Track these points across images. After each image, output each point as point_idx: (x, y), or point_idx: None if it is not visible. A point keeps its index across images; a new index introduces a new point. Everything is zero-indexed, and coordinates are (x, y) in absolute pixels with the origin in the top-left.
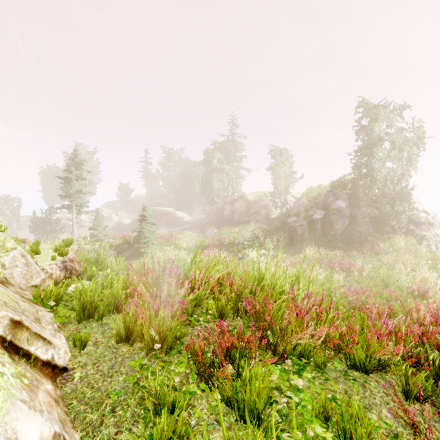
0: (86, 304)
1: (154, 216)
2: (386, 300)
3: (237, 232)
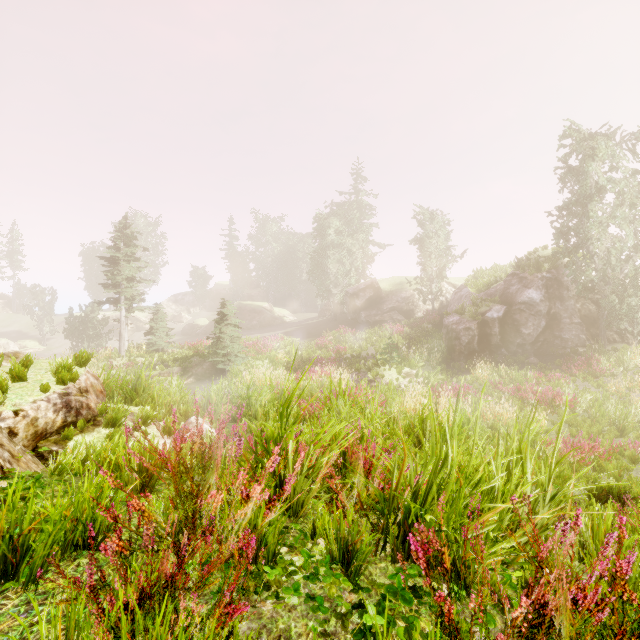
0: None
1: (241, 314)
2: (631, 461)
3: (364, 338)
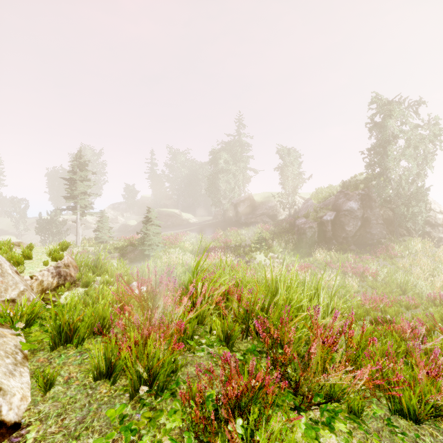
0: (62, 325)
1: (159, 217)
2: (405, 308)
3: (244, 233)
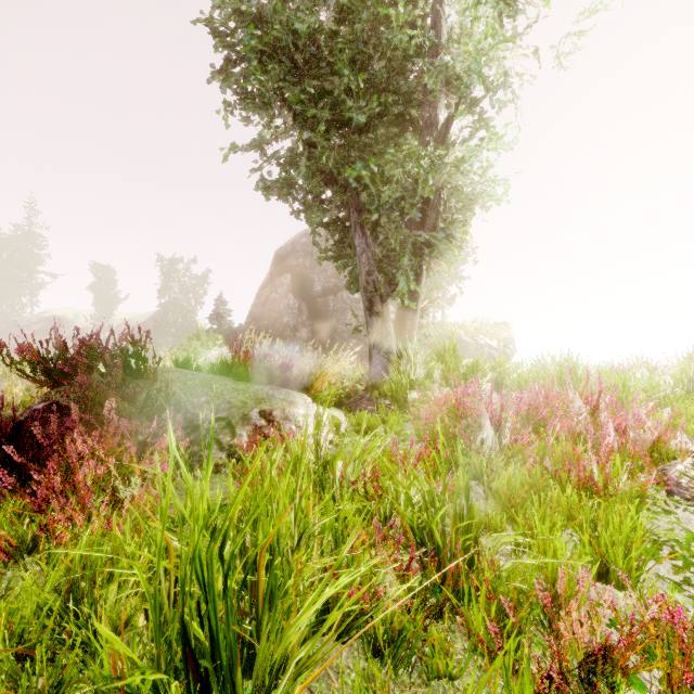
0: None
1: None
2: None
3: None
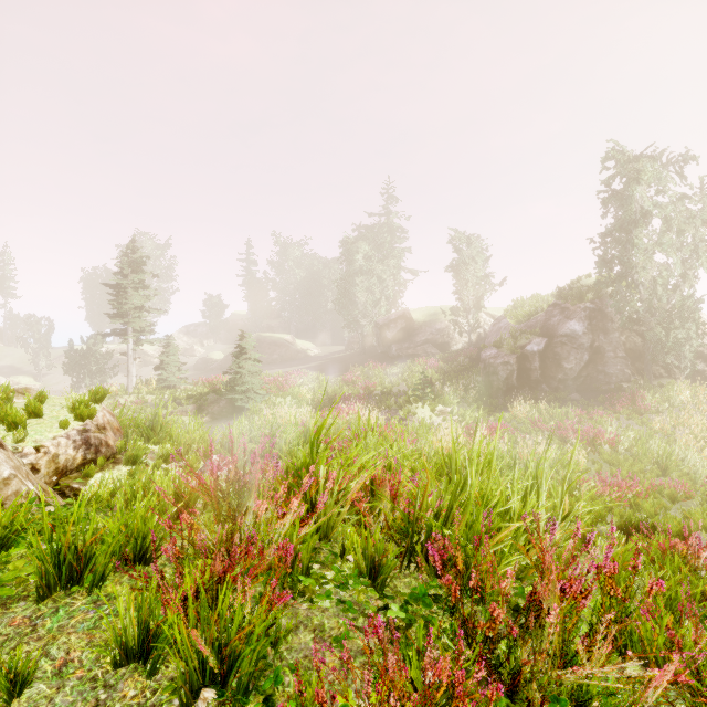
0: (63, 551)
1: (260, 347)
2: (670, 500)
3: (396, 373)
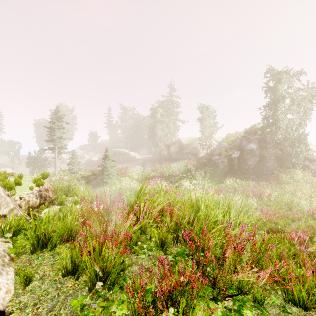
0: (40, 235)
1: (114, 155)
2: (291, 221)
3: (174, 166)
